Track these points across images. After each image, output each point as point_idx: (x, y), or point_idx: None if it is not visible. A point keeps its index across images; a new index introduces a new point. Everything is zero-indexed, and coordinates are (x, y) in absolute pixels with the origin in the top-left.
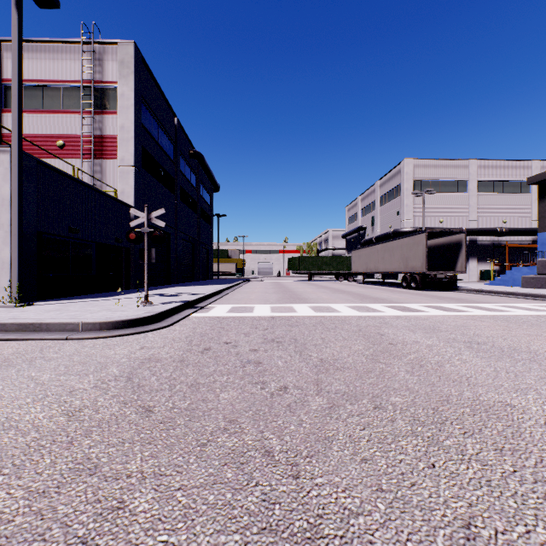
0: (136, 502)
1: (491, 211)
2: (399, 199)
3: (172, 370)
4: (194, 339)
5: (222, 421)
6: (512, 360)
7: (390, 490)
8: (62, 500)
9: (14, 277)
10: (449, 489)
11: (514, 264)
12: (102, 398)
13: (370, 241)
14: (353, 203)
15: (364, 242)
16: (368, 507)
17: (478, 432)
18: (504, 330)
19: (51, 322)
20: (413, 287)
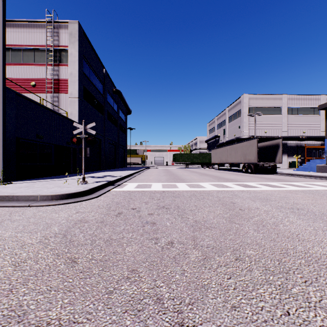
0: None
1: (296, 125)
2: (240, 118)
3: (95, 229)
4: (112, 206)
5: (126, 270)
6: (323, 221)
7: None
8: None
9: None
10: None
11: (310, 158)
12: (43, 251)
13: (222, 144)
14: (212, 121)
15: (219, 145)
16: None
17: (315, 281)
18: (312, 200)
19: (20, 195)
20: (249, 172)
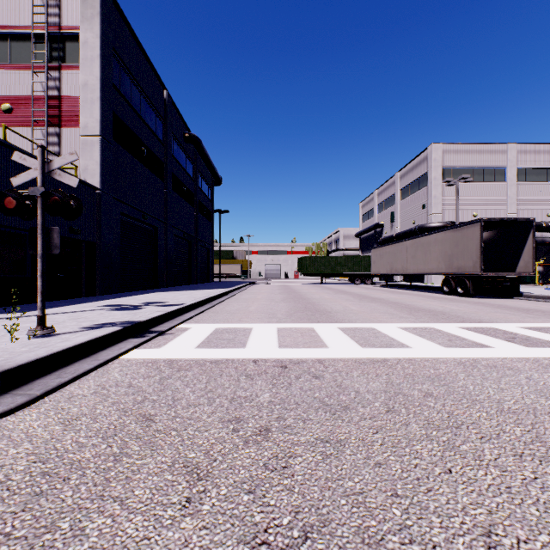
0: None
1: (534, 203)
2: (425, 190)
3: None
4: None
5: None
6: None
7: None
8: None
9: None
10: None
11: None
12: None
13: (390, 239)
14: (368, 198)
15: (382, 241)
16: None
17: None
18: None
19: None
20: (460, 293)
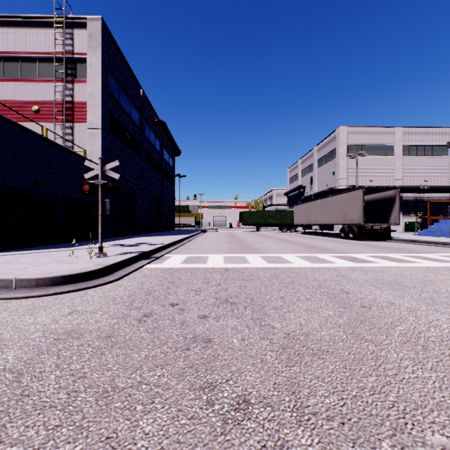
0: None
1: (414, 171)
2: (335, 161)
3: (88, 356)
4: (138, 298)
5: None
6: None
7: None
8: None
9: None
10: None
11: (435, 217)
12: None
13: (309, 198)
14: (294, 166)
15: (304, 199)
16: None
17: None
18: None
19: None
20: (351, 238)
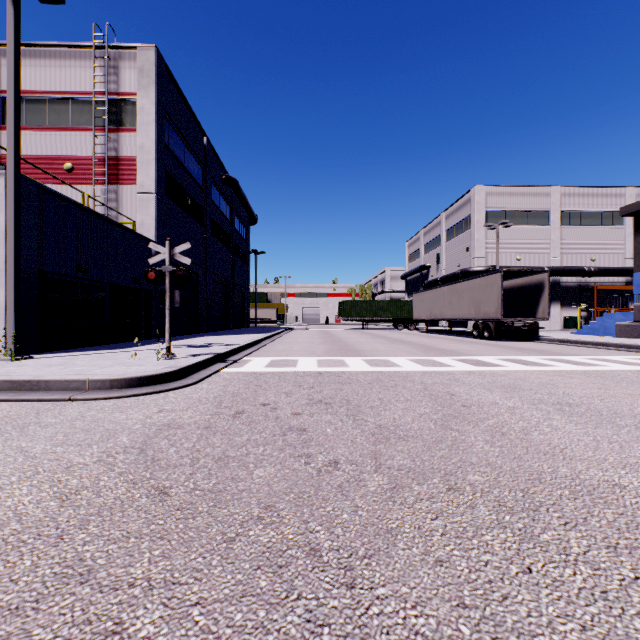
0: (139, 624)
1: (578, 247)
2: (469, 232)
3: (196, 439)
4: (225, 399)
5: (255, 506)
6: (614, 426)
7: (475, 605)
8: (40, 620)
9: (9, 325)
10: (553, 604)
11: (604, 309)
12: (106, 476)
13: (435, 283)
14: (414, 238)
15: (428, 284)
16: (447, 631)
17: (582, 523)
18: (600, 389)
19: (51, 380)
20: (486, 337)
